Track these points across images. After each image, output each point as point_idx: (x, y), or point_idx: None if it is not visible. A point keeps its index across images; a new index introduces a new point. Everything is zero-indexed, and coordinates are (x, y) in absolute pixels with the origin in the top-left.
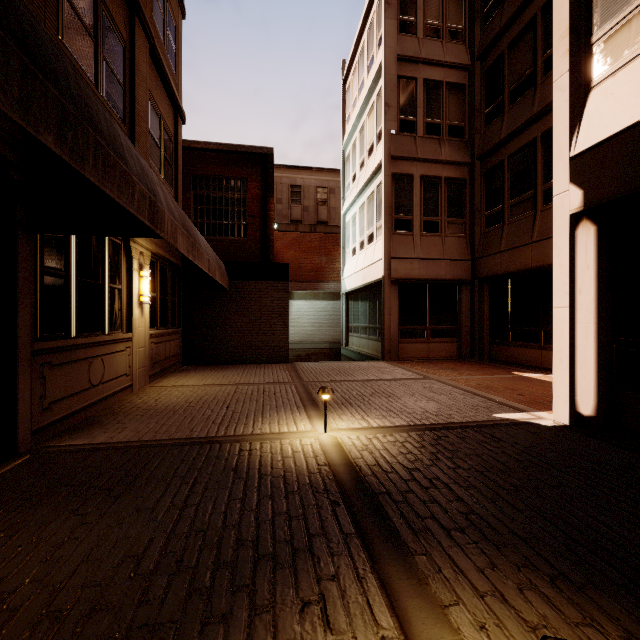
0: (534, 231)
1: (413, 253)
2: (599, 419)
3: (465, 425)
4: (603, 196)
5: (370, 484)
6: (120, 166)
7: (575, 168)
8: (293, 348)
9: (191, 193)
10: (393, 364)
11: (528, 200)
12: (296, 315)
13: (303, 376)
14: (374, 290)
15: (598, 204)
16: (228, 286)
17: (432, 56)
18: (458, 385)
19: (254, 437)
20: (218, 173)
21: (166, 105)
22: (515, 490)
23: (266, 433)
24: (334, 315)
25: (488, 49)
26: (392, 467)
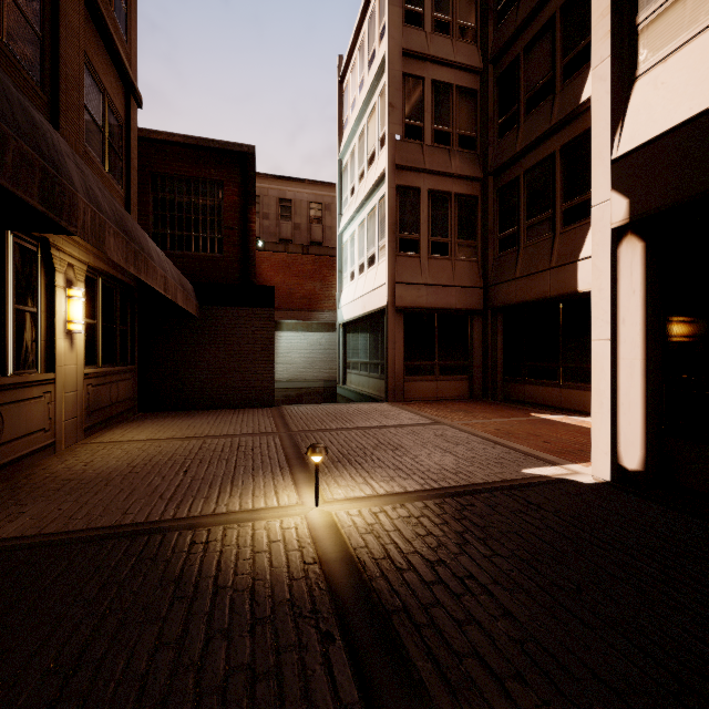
0: (553, 255)
1: (420, 278)
2: (647, 474)
3: (492, 487)
4: (654, 205)
5: (379, 594)
6: None
7: (619, 172)
8: (282, 387)
9: (150, 196)
10: (398, 406)
11: (546, 221)
12: (285, 349)
13: (291, 424)
14: (376, 320)
15: (648, 215)
16: (197, 313)
17: (441, 54)
18: (475, 431)
19: (216, 519)
20: (185, 173)
21: (112, 78)
22: (576, 590)
23: (234, 511)
24: (330, 349)
25: (502, 51)
26: (408, 560)
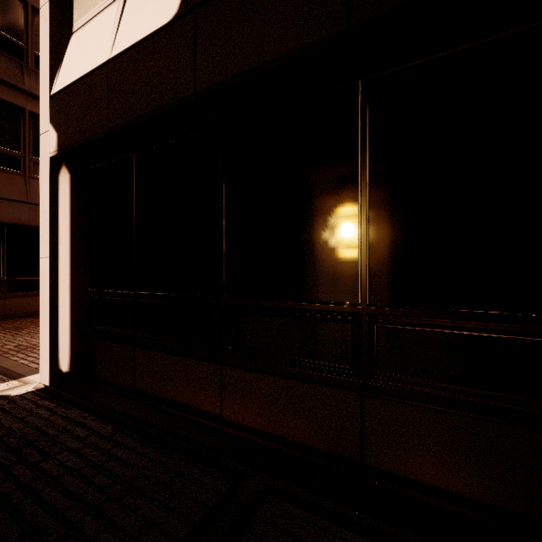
0: None
1: None
2: (72, 374)
3: None
4: (68, 143)
5: None
6: None
7: (53, 108)
8: None
9: None
10: None
11: None
12: None
13: None
14: None
15: (66, 150)
16: None
17: None
18: None
19: None
20: None
21: None
22: None
23: None
24: None
25: None
26: None
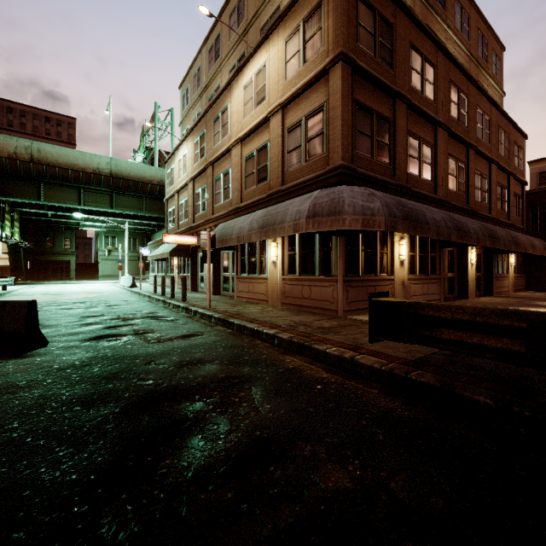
0: None
1: None
2: None
3: None
4: None
5: None
6: (520, 246)
7: None
8: None
9: (529, 213)
10: None
11: None
12: None
13: None
14: None
15: None
16: None
17: None
18: None
19: None
20: None
21: (518, 187)
22: None
23: None
24: None
25: None
26: None
